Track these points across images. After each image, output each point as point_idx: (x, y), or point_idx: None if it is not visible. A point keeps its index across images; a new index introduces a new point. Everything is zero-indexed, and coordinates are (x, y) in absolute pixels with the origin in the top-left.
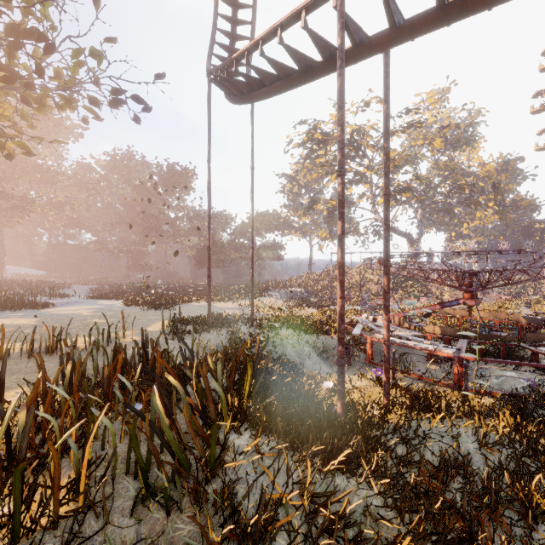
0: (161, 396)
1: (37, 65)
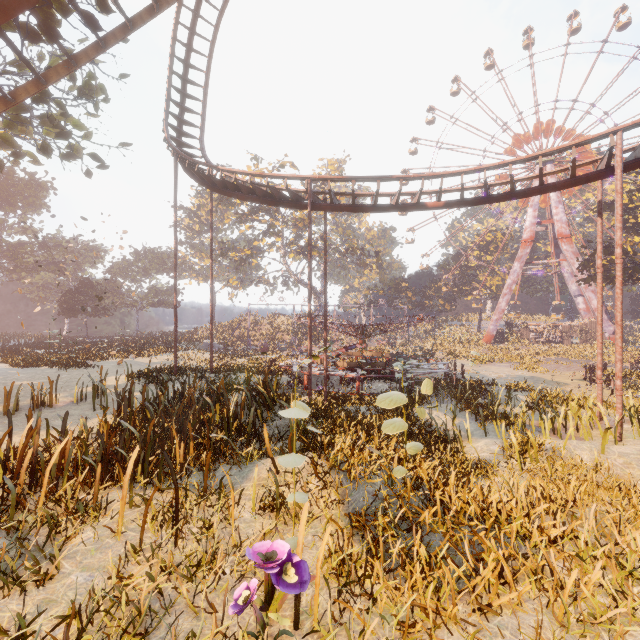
0: (249, 392)
1: (44, 143)
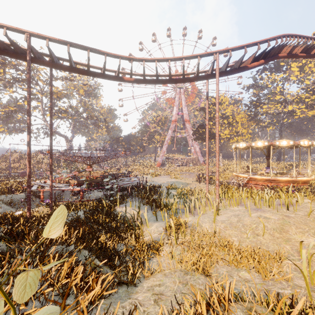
0: None
1: None
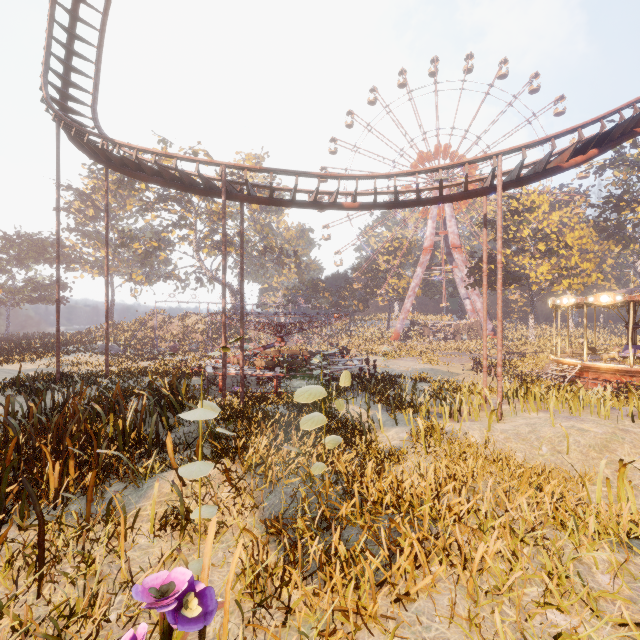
0: (152, 397)
1: None
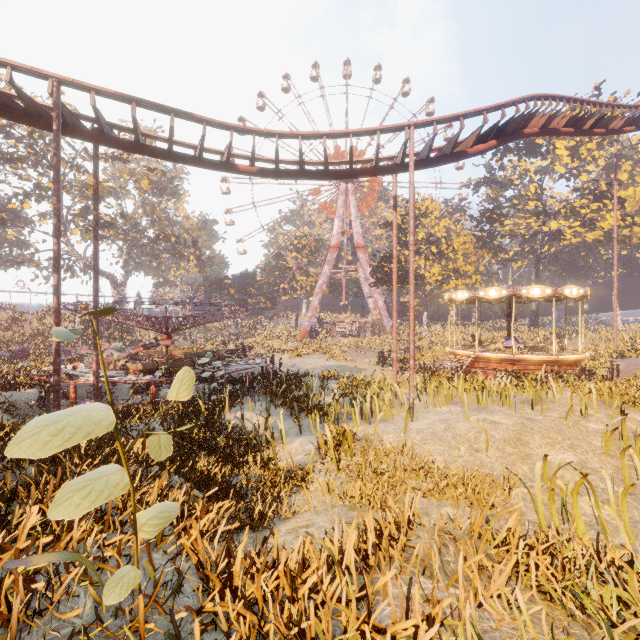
0: None
1: None
